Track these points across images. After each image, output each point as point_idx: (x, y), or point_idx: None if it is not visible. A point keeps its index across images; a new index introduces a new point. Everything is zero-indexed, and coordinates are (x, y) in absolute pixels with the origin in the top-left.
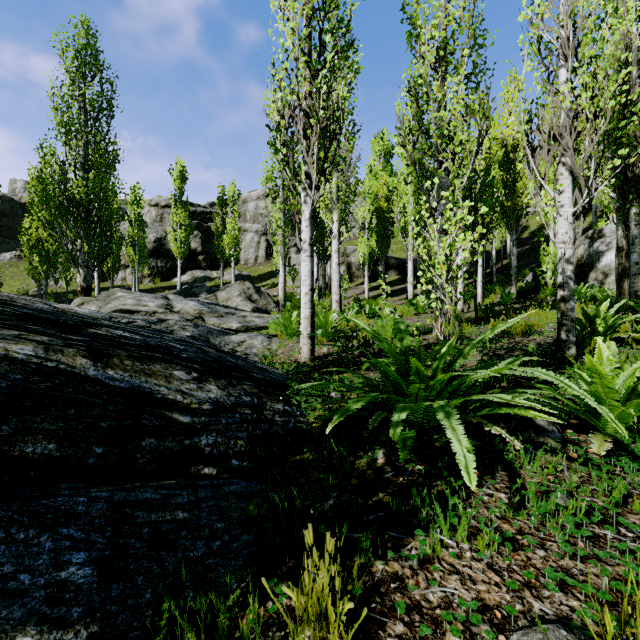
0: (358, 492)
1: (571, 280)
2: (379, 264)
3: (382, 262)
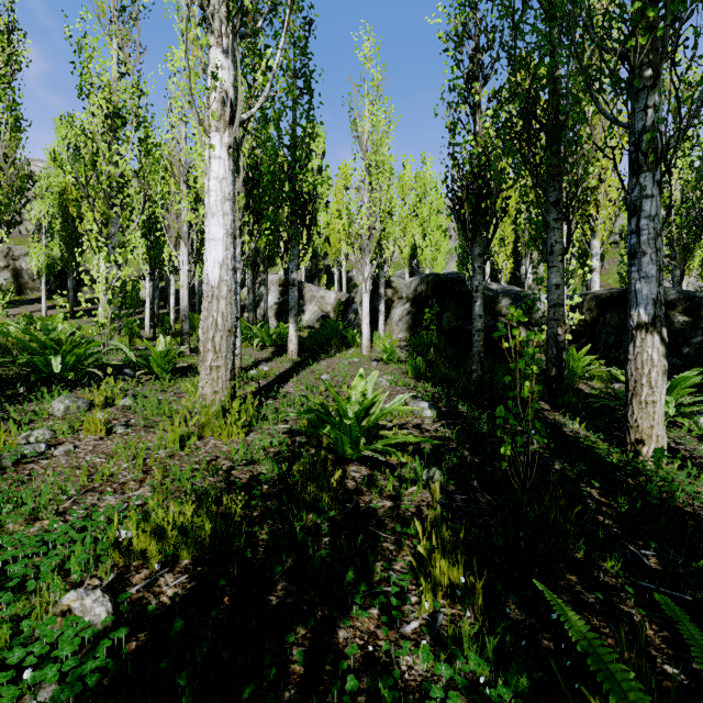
0: (3, 396)
1: (187, 309)
2: (68, 277)
3: (70, 275)
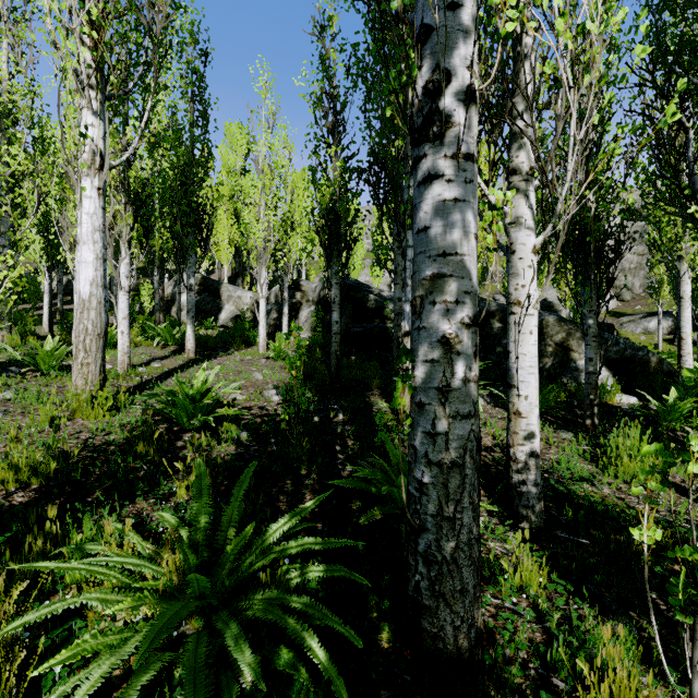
0: None
1: None
2: None
3: None
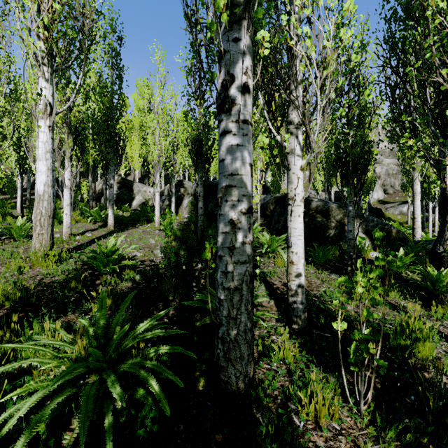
0: None
1: None
2: None
3: None
